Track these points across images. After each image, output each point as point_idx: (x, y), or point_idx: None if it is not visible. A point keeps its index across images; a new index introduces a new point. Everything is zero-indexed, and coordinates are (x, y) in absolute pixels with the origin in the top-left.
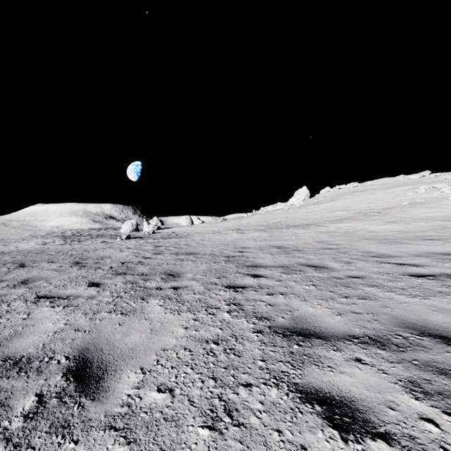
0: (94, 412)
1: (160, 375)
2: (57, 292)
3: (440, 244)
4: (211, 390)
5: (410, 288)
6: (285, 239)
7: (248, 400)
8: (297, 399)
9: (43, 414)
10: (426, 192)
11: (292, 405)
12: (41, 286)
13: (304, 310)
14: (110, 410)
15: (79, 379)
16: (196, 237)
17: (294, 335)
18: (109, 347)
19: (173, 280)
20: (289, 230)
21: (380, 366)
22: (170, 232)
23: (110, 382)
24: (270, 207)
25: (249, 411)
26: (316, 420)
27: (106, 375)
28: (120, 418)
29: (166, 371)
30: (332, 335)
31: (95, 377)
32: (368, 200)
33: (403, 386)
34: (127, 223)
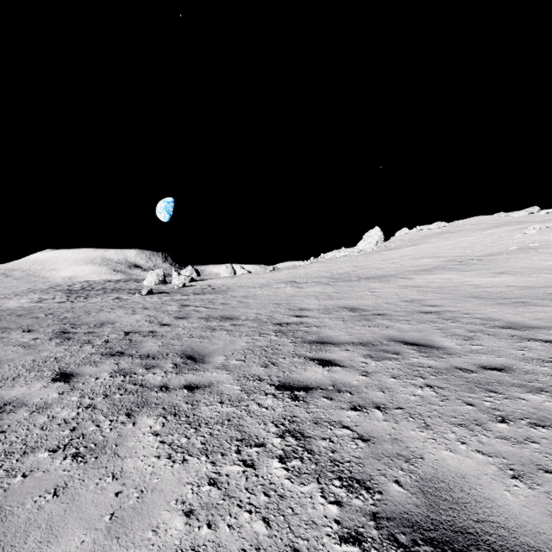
0: None
1: None
2: None
3: None
4: None
5: None
6: (358, 297)
7: None
8: None
9: None
10: (539, 233)
11: None
12: None
13: (436, 458)
14: None
15: None
16: (237, 292)
17: None
18: None
19: (191, 370)
20: (361, 283)
21: None
22: (206, 285)
23: None
24: (334, 253)
25: None
26: None
27: None
28: None
29: None
30: None
31: None
32: (461, 244)
33: None
34: (151, 274)
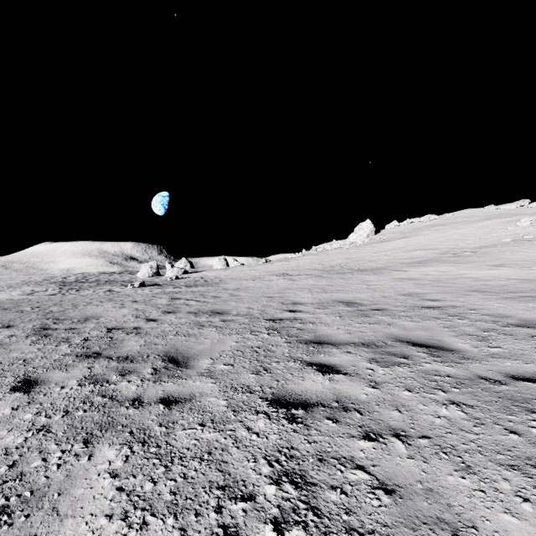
0: None
1: None
2: None
3: None
4: None
5: None
6: (353, 290)
7: None
8: None
9: None
10: (532, 225)
11: None
12: None
13: (495, 528)
14: None
15: None
16: (230, 284)
17: None
18: None
19: (171, 377)
20: (354, 275)
21: None
22: (199, 277)
23: None
24: (325, 246)
25: None
26: None
27: None
28: None
29: None
30: None
31: None
32: (453, 236)
33: None
34: (145, 266)
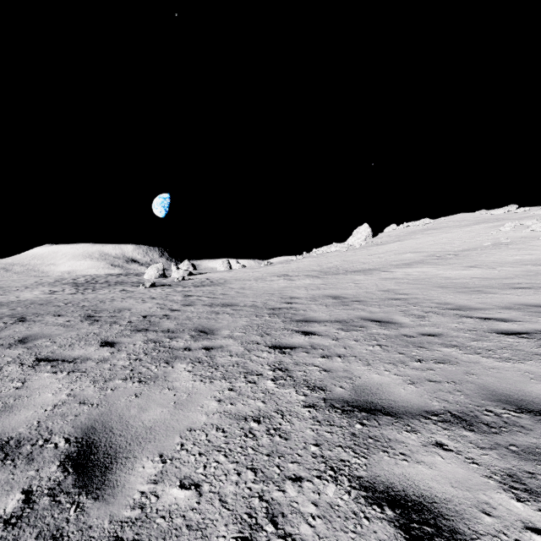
0: (95, 516)
1: (184, 465)
2: (61, 354)
3: (532, 294)
4: (250, 485)
5: (499, 349)
6: (342, 288)
7: (297, 500)
8: (361, 499)
9: (29, 519)
10: (513, 230)
11: (355, 508)
12: (43, 346)
13: (368, 377)
14: (118, 514)
15: (81, 470)
16: (234, 284)
17: (355, 411)
18: (121, 425)
19: (205, 339)
20: (347, 276)
21: (467, 454)
22: (204, 278)
23: (119, 474)
24: (325, 248)
25: (298, 516)
26: (388, 529)
27: (114, 464)
28: (130, 526)
29: (192, 459)
30: (404, 411)
31: (101, 467)
32: (442, 240)
33: (499, 481)
34: (152, 268)
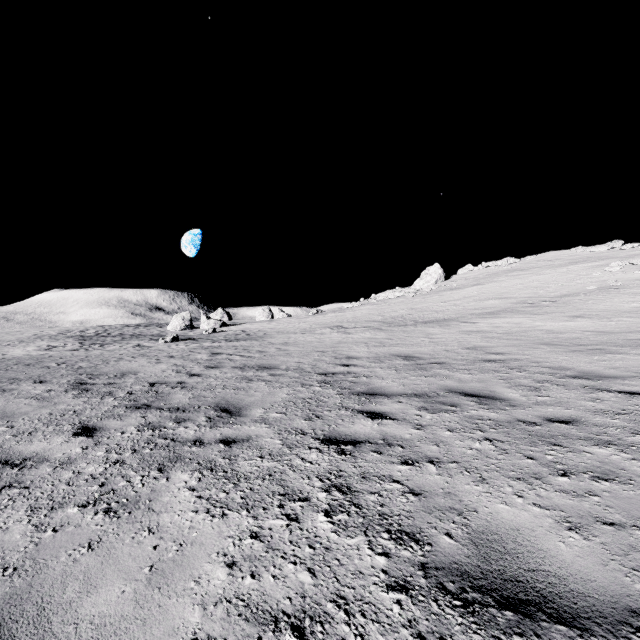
0: None
1: None
2: (10, 449)
3: None
4: None
5: None
6: (413, 344)
7: None
8: None
9: None
10: (622, 270)
11: None
12: None
13: (490, 511)
14: None
15: None
16: (276, 338)
17: (490, 605)
18: (33, 634)
19: (226, 423)
20: (417, 328)
21: None
22: (239, 330)
23: None
24: (387, 294)
25: None
26: None
27: None
28: None
29: None
30: (588, 609)
31: None
32: (533, 283)
33: None
34: (176, 318)
